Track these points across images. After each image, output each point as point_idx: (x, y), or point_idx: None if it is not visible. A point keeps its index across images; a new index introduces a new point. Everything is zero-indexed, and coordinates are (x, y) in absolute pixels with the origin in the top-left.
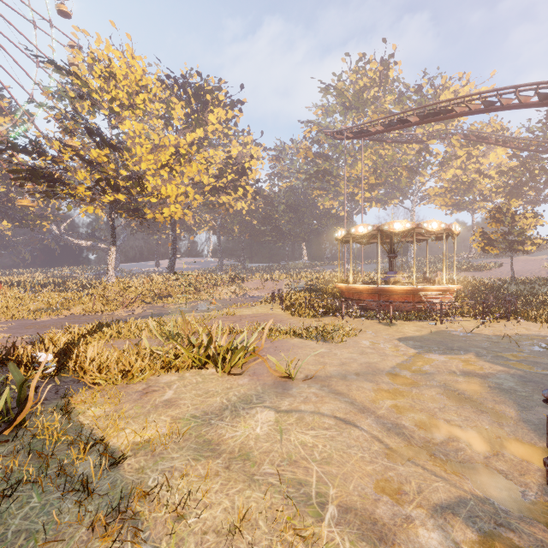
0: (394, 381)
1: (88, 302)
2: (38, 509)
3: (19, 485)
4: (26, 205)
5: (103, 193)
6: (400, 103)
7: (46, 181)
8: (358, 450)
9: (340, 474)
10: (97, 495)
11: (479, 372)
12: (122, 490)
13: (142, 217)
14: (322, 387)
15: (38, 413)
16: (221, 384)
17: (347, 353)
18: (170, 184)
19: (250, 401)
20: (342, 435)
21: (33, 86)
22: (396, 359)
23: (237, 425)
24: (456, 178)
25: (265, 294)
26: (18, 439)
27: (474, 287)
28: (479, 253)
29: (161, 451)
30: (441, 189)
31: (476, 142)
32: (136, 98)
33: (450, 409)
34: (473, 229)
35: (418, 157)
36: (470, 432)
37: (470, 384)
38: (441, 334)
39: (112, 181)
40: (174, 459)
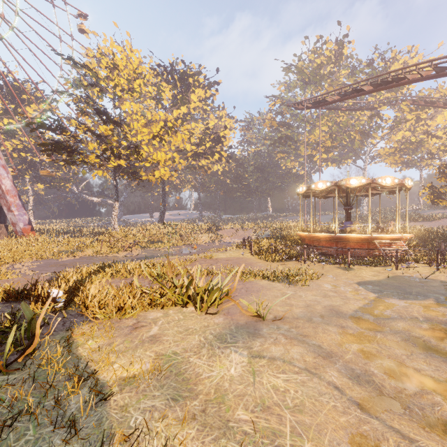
0: (357, 324)
1: (97, 246)
2: (32, 442)
3: (20, 414)
4: (53, 171)
5: (108, 160)
6: (353, 76)
7: (66, 151)
8: (330, 398)
9: (313, 425)
10: (83, 432)
11: (442, 318)
12: (104, 432)
13: (138, 179)
14: (290, 328)
15: (46, 344)
16: (199, 321)
17: (311, 295)
18: (160, 151)
19: (225, 340)
20: (313, 380)
21: (58, 79)
22: (357, 302)
23: (213, 365)
24: (405, 139)
25: (237, 241)
26: (26, 368)
27: (424, 235)
28: (426, 205)
29: (144, 388)
30: (391, 149)
31: (424, 106)
32: (134, 84)
33: (419, 357)
34: (421, 184)
35: (370, 122)
36: (444, 384)
37: (435, 330)
38: (398, 279)
39: (115, 150)
40: (155, 397)
